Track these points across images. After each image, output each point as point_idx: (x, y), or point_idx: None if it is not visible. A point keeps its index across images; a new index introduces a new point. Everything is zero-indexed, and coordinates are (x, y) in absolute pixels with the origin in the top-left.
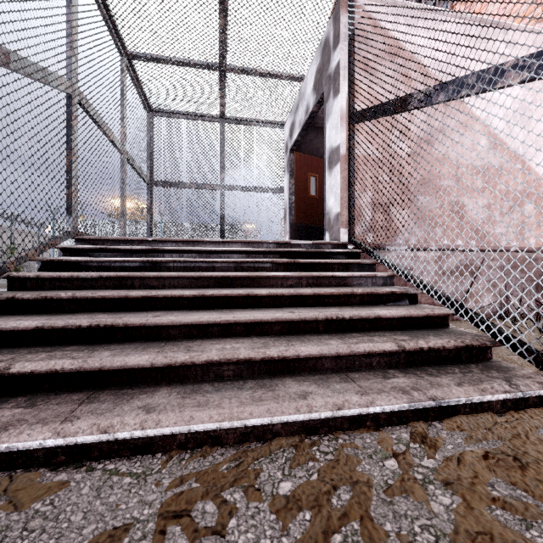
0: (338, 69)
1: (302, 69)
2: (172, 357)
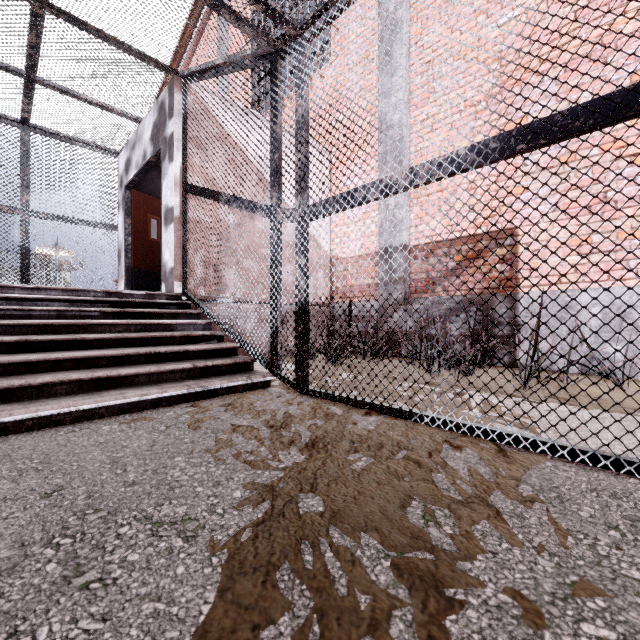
0: (172, 139)
1: (139, 113)
2: (9, 383)
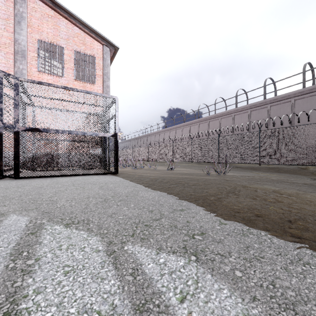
0: None
1: None
2: None
